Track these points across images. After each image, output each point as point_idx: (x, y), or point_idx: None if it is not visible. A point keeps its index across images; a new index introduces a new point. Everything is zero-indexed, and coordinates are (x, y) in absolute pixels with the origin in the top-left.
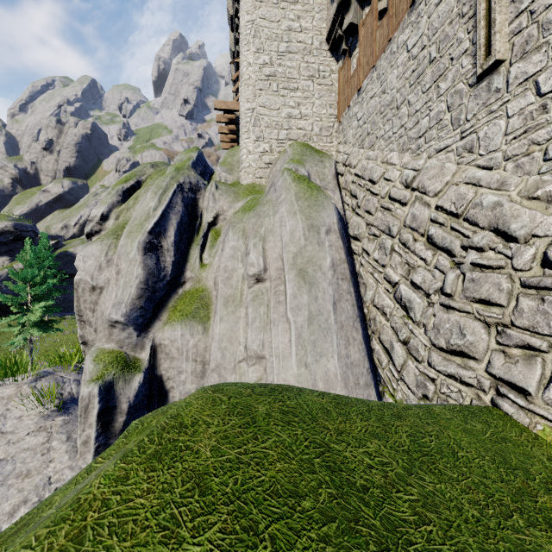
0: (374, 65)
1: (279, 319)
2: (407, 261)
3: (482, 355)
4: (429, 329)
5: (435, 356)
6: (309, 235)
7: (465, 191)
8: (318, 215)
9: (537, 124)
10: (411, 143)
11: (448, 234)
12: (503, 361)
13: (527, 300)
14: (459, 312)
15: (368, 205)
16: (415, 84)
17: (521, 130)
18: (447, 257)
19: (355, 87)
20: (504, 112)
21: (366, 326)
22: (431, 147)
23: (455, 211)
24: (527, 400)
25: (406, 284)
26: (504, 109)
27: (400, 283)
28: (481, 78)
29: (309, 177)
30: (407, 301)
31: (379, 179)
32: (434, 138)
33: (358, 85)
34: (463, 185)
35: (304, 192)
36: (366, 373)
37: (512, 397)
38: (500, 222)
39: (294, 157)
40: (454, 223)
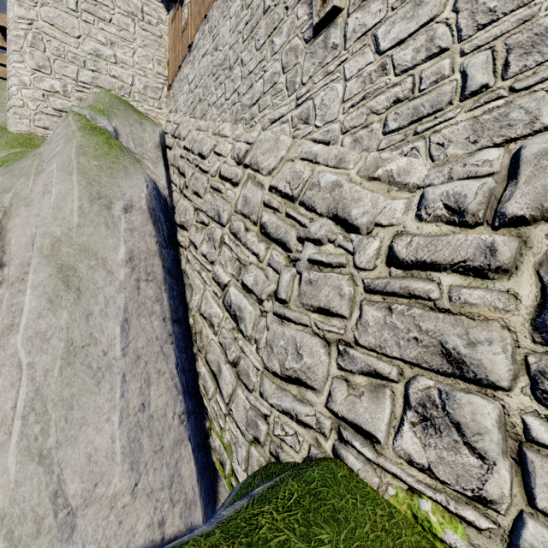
0: (206, 16)
1: (3, 360)
2: (238, 257)
3: (322, 384)
4: (262, 346)
5: (268, 384)
6: (90, 208)
7: (301, 168)
8: (113, 181)
9: (377, 89)
10: (245, 112)
11: (283, 222)
12: (346, 394)
13: (372, 310)
14: (295, 325)
15: (197, 185)
16: (248, 38)
17: (359, 96)
18: (281, 251)
19: (187, 42)
20: (341, 74)
21: (191, 342)
22: (266, 117)
23: (291, 193)
24: (375, 450)
25: (237, 286)
26: (342, 69)
27: (230, 285)
28: (318, 30)
29: (116, 135)
30: (237, 309)
31: (210, 153)
32: (268, 105)
33: (189, 39)
34: (299, 161)
35: (95, 147)
36: (178, 424)
37: (358, 446)
38: (340, 206)
39: (96, 104)
40: (289, 208)
